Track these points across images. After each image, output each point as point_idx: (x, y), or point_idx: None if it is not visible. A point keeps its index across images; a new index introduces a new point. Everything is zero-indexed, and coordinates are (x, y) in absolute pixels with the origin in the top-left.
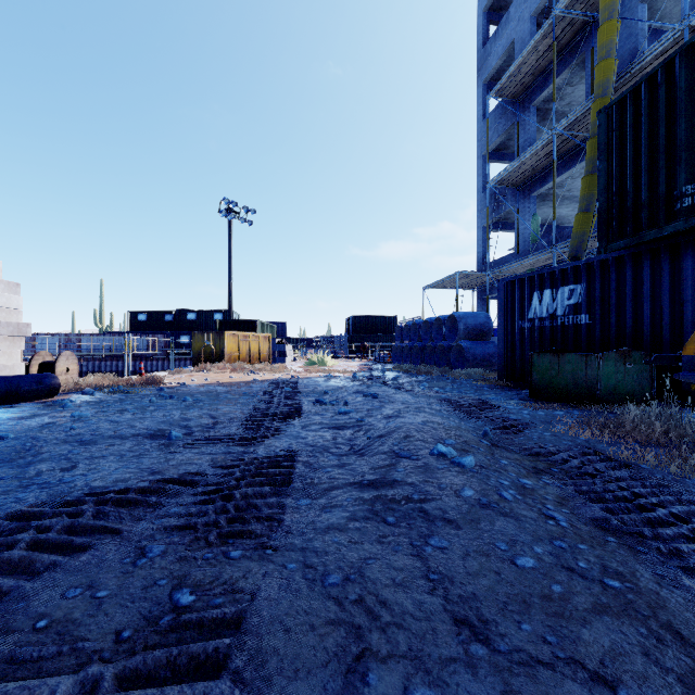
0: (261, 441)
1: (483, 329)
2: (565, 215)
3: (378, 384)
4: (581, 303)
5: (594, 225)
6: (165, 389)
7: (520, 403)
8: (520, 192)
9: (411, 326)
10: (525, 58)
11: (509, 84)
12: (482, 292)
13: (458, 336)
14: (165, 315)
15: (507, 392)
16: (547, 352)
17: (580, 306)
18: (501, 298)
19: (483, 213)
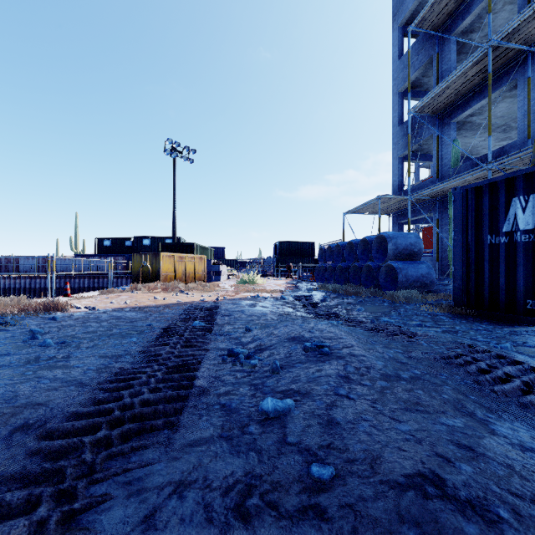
0: None
1: (414, 249)
2: (475, 145)
3: (321, 322)
4: None
5: (529, 142)
6: (58, 318)
7: None
8: (439, 120)
9: (334, 247)
10: None
11: (431, 13)
12: (398, 217)
13: (388, 256)
14: (126, 241)
15: (482, 326)
16: None
17: None
18: (458, 209)
19: (399, 144)
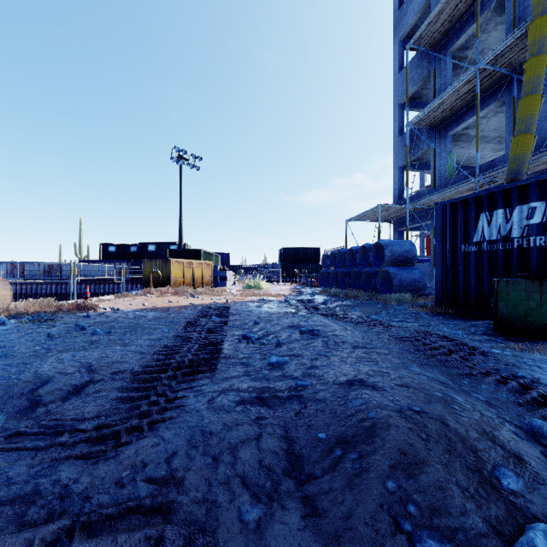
0: (122, 444)
1: (408, 256)
2: (473, 155)
3: (315, 315)
4: (546, 222)
5: None
6: (92, 316)
7: (507, 345)
8: (436, 133)
9: (336, 254)
10: (444, 4)
11: (428, 32)
12: (399, 224)
13: (384, 262)
14: (131, 247)
15: (453, 321)
16: (514, 278)
17: (545, 226)
18: (439, 221)
19: (400, 154)
